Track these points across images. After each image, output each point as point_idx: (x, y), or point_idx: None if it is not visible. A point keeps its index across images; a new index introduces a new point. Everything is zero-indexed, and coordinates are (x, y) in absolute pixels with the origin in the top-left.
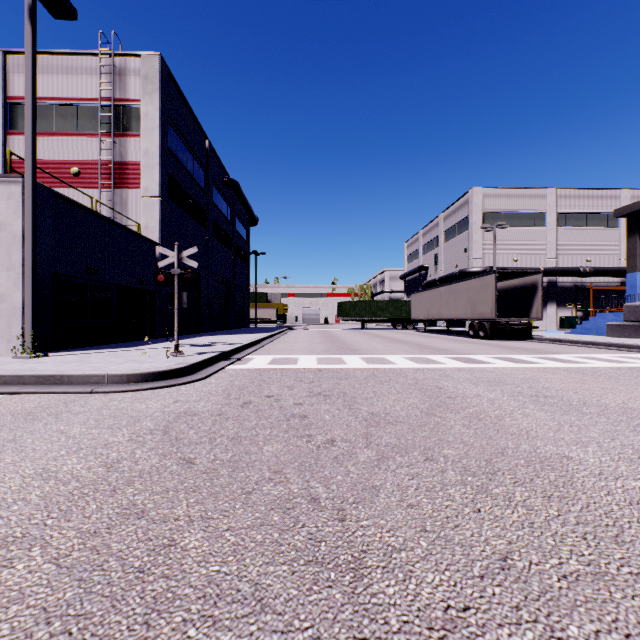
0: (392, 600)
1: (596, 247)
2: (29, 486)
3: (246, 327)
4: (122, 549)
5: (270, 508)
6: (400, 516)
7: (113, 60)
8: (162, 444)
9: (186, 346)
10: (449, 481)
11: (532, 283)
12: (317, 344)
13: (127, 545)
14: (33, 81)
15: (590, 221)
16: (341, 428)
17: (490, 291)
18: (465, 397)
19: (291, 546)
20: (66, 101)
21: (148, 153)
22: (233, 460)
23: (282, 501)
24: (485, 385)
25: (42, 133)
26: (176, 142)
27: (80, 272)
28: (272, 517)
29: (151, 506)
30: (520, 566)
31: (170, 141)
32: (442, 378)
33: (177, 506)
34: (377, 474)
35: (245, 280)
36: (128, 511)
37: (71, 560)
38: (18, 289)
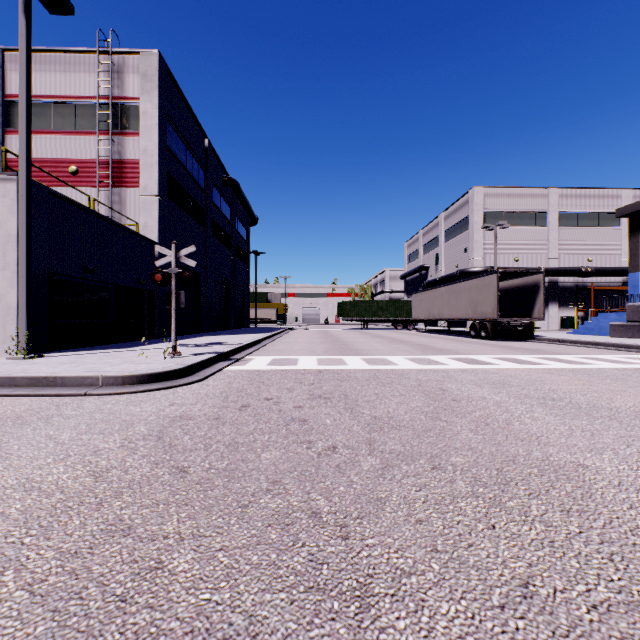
0: (403, 636)
1: (597, 247)
2: (10, 498)
3: (246, 327)
4: (104, 573)
5: (267, 524)
6: (408, 533)
7: (111, 58)
8: (155, 451)
9: (184, 346)
10: (459, 493)
11: (534, 283)
12: (317, 344)
13: (110, 568)
14: (28, 77)
15: (591, 221)
16: (343, 433)
17: (492, 291)
18: (470, 400)
19: (290, 569)
20: (64, 99)
21: (147, 152)
22: (229, 469)
23: (280, 516)
24: (490, 387)
25: (40, 131)
26: (175, 141)
27: (77, 271)
28: (269, 534)
29: (139, 522)
30: (544, 594)
31: (169, 140)
32: (445, 380)
33: (167, 522)
34: (382, 485)
35: (245, 280)
36: (114, 527)
37: (46, 586)
38: (13, 289)
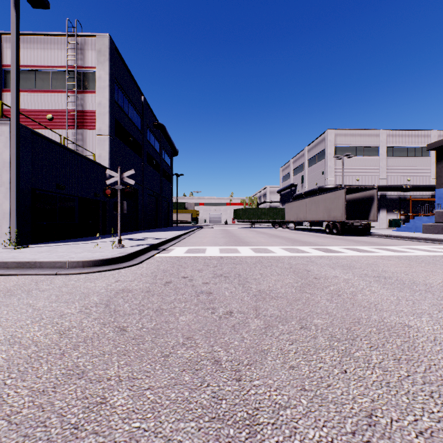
0: None
1: (414, 171)
2: None
3: (170, 226)
4: (63, 406)
5: (182, 369)
6: (284, 376)
7: (76, 39)
8: (103, 315)
9: (127, 240)
10: (320, 346)
11: (370, 196)
12: (219, 238)
13: (67, 403)
14: (17, 51)
15: (410, 152)
16: (237, 302)
17: (341, 201)
18: (327, 278)
19: (198, 404)
20: (43, 68)
21: (101, 104)
22: (156, 328)
23: (192, 363)
24: (340, 269)
25: (26, 90)
26: (121, 97)
27: (52, 188)
28: (184, 377)
29: (90, 367)
30: (383, 423)
31: (116, 96)
32: (309, 263)
33: (110, 367)
34: (265, 340)
35: (169, 194)
36: (71, 372)
37: (20, 417)
38: (7, 200)
